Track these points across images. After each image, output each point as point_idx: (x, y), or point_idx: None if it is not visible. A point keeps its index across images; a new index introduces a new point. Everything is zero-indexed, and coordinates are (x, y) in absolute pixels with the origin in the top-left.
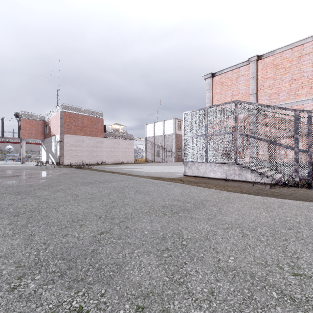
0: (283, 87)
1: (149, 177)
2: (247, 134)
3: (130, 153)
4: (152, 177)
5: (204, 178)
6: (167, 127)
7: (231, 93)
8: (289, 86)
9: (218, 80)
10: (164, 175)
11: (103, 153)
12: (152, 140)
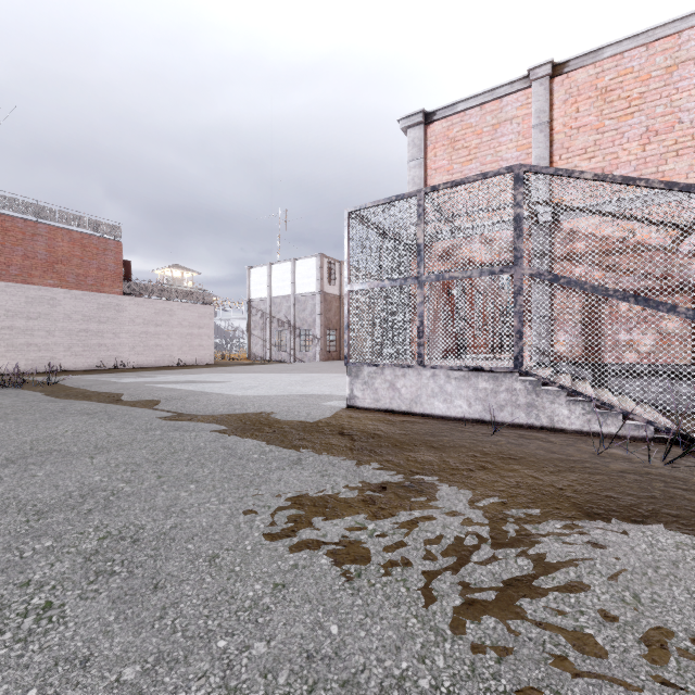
0: (625, 154)
1: (230, 422)
2: (556, 274)
3: (205, 340)
4: (241, 421)
5: (413, 417)
6: (303, 277)
7: (477, 170)
8: (640, 151)
9: (442, 133)
10: (284, 408)
11: (123, 339)
12: (265, 308)
